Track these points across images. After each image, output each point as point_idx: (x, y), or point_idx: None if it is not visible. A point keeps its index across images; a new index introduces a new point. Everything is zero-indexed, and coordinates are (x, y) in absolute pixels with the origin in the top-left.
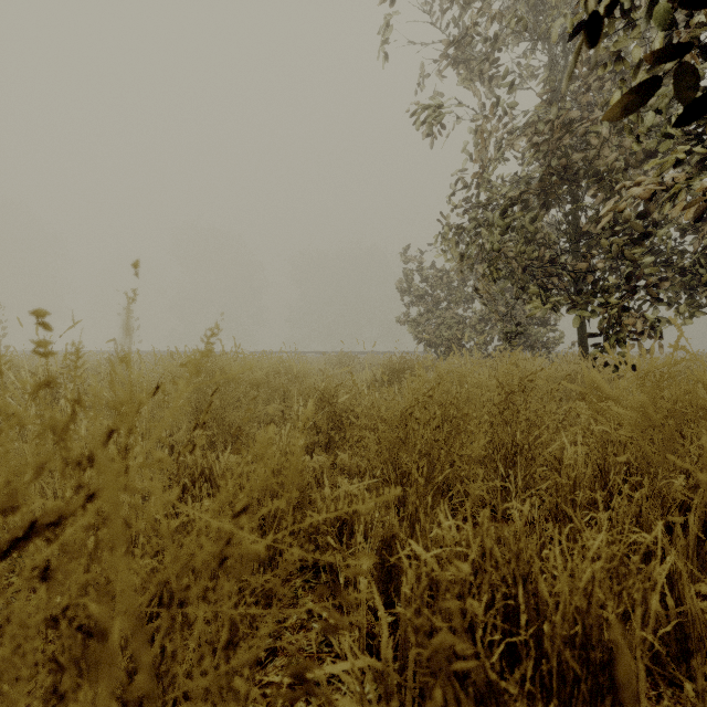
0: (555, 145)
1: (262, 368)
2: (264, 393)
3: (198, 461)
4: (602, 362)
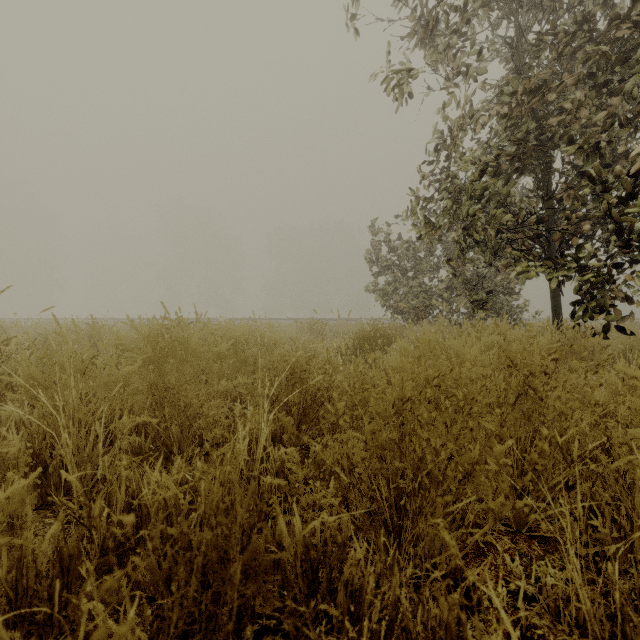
0: (533, 107)
1: (230, 338)
2: (232, 365)
3: (122, 473)
4: (592, 332)
